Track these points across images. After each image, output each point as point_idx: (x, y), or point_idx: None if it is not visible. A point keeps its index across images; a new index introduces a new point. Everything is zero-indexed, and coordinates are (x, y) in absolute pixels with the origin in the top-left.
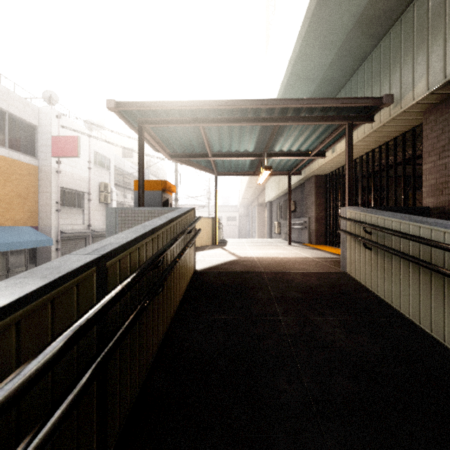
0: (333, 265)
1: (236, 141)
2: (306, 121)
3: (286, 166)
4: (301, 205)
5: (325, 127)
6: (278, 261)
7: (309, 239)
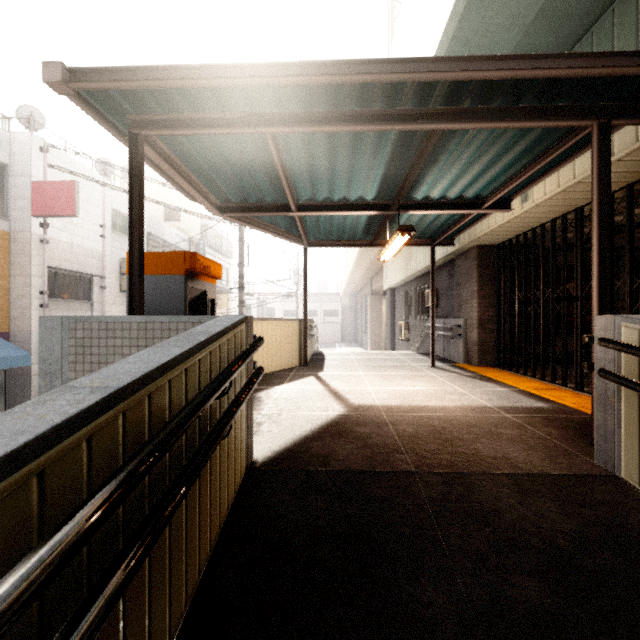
0: (561, 440)
1: (343, 177)
2: (502, 119)
3: (429, 230)
4: (448, 297)
5: (534, 140)
6: (433, 421)
7: (466, 356)
